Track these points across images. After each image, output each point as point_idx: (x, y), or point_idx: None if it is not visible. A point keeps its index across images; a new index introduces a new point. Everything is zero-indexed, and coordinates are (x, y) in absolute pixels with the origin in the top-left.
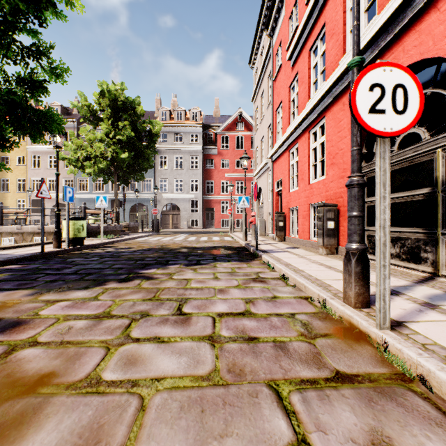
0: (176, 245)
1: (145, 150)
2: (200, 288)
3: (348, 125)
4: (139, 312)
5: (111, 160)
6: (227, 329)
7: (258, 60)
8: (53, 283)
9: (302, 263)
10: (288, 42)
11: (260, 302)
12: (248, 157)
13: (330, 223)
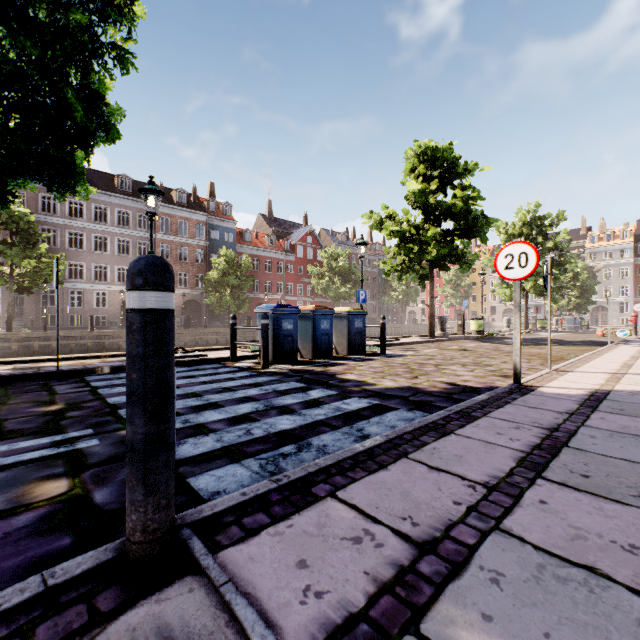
0: None
1: None
2: None
3: None
4: None
5: None
6: None
7: None
8: None
9: None
10: None
11: None
12: None
13: None
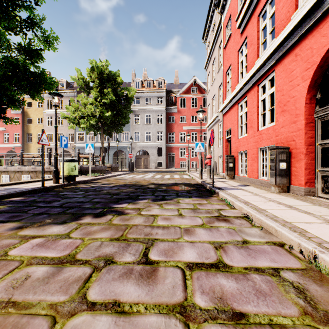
0: (146, 182)
1: (123, 109)
2: (166, 226)
3: (301, 73)
4: (104, 257)
5: (99, 118)
6: (202, 294)
7: (210, 35)
8: (38, 216)
9: (260, 201)
10: (237, 14)
11: (231, 249)
12: (203, 111)
13: (282, 164)
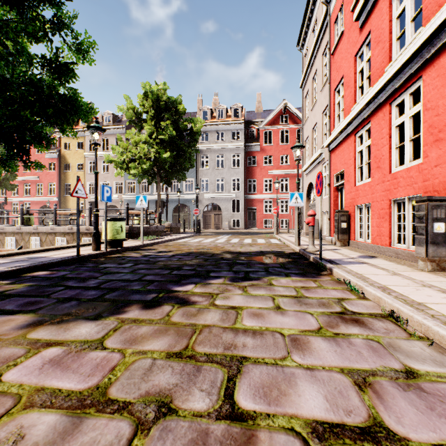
0: (218, 249)
1: (186, 149)
2: (258, 330)
3: None
4: (155, 396)
5: (154, 161)
6: None
7: (309, 39)
8: (64, 303)
9: (407, 286)
10: None
11: (388, 390)
12: (301, 146)
13: (438, 225)
